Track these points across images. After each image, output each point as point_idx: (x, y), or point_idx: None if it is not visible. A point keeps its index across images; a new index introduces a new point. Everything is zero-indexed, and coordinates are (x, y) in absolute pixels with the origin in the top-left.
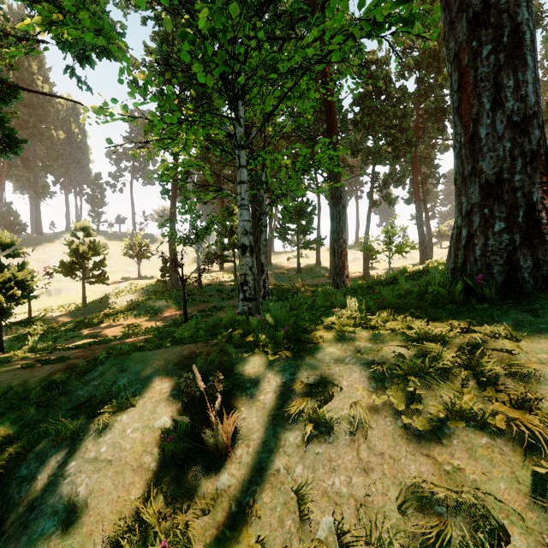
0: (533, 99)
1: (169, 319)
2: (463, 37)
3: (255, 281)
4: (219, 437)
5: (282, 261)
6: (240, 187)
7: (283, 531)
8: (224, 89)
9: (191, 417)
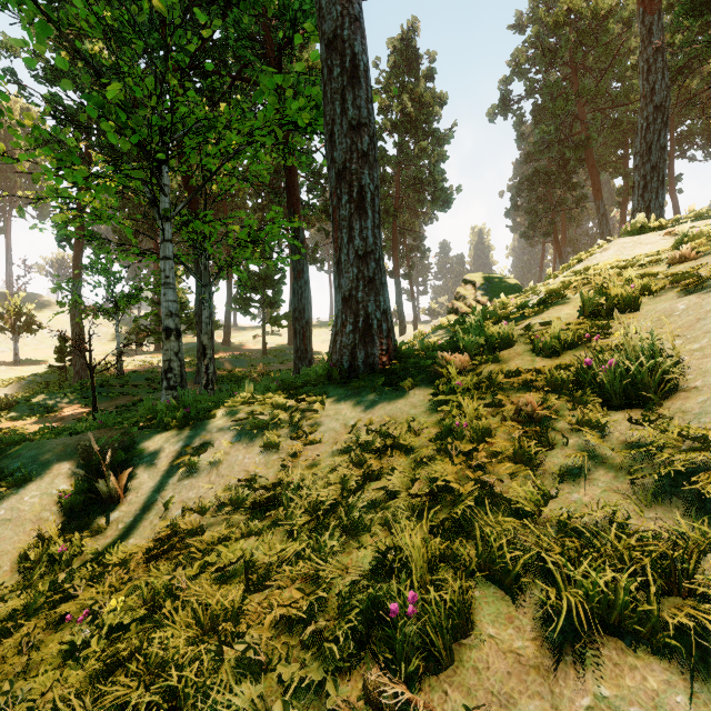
0: (372, 241)
1: (70, 419)
2: (334, 184)
3: (182, 367)
4: (112, 486)
5: (247, 340)
6: (164, 263)
7: (152, 526)
8: (143, 154)
9: (89, 483)
